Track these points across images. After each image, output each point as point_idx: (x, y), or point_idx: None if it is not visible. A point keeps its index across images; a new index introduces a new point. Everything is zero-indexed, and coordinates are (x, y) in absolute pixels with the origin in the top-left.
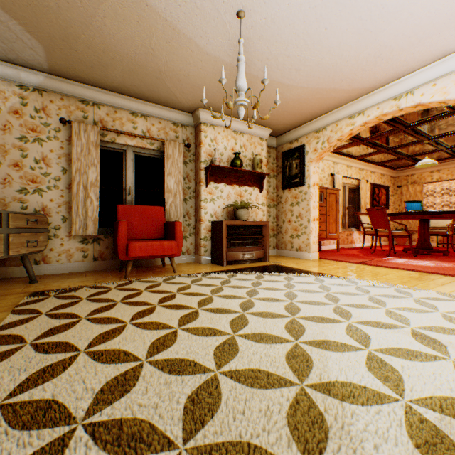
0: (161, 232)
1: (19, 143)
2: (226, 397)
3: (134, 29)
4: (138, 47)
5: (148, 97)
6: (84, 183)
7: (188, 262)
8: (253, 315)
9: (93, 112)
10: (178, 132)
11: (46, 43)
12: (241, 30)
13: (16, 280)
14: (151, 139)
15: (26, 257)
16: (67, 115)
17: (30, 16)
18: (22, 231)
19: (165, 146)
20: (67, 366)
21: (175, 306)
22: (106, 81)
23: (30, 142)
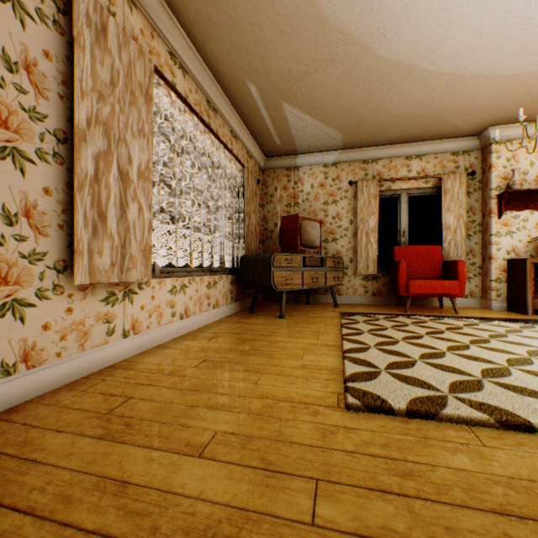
0: (438, 272)
1: (323, 207)
2: (515, 376)
3: (416, 94)
4: (418, 105)
5: (423, 137)
6: (365, 230)
7: (471, 307)
8: None
9: (371, 168)
10: (457, 162)
11: (345, 132)
12: None
13: (323, 304)
14: (426, 178)
15: (332, 288)
16: (352, 177)
17: (339, 121)
18: (331, 269)
19: (441, 181)
20: (394, 344)
21: (463, 334)
22: (384, 139)
23: (329, 205)
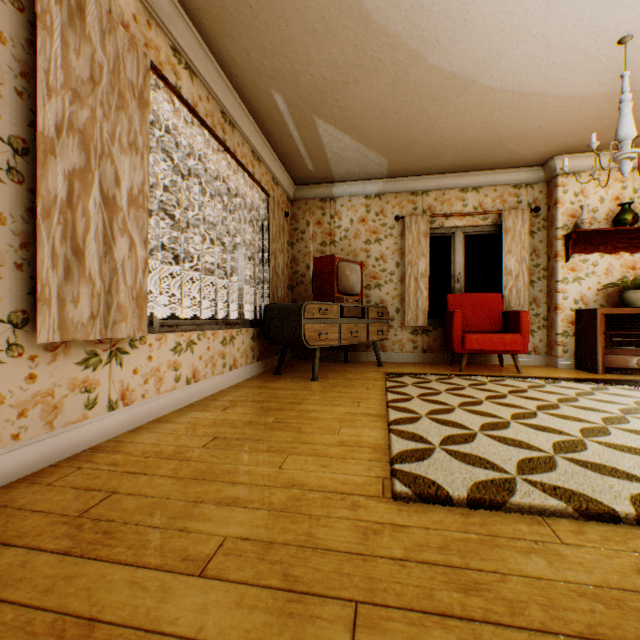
0: (497, 324)
1: (364, 246)
2: (591, 450)
3: (474, 114)
4: (475, 127)
5: (481, 166)
6: (414, 274)
7: (535, 365)
8: (638, 420)
9: (421, 201)
10: (519, 196)
11: (390, 157)
12: (625, 53)
13: (365, 363)
14: (484, 214)
15: (375, 343)
16: (399, 211)
17: (384, 143)
18: (374, 321)
19: (501, 218)
20: (450, 412)
21: (528, 398)
22: (436, 167)
23: (371, 244)
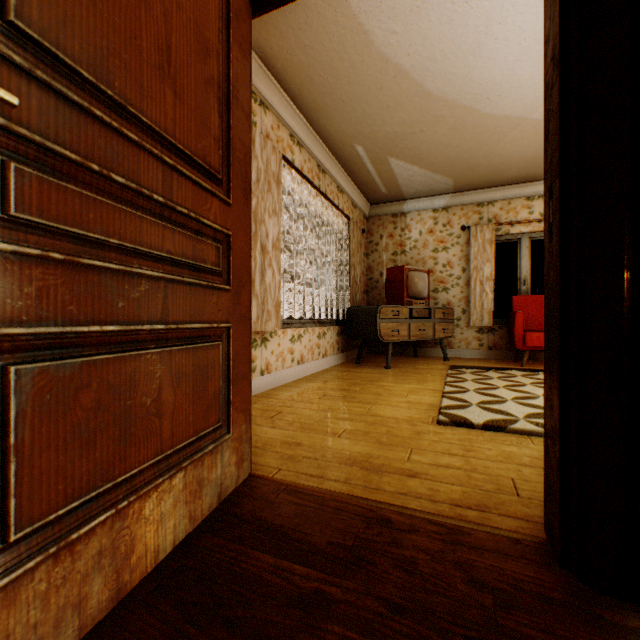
0: None
1: (432, 254)
2: None
3: (530, 140)
4: (534, 148)
5: None
6: (479, 278)
7: None
8: None
9: (486, 212)
10: None
11: (455, 177)
12: None
13: (432, 358)
14: None
15: (441, 340)
16: (464, 222)
17: (448, 168)
18: (439, 321)
19: None
20: (494, 390)
21: None
22: (500, 180)
23: (438, 252)
